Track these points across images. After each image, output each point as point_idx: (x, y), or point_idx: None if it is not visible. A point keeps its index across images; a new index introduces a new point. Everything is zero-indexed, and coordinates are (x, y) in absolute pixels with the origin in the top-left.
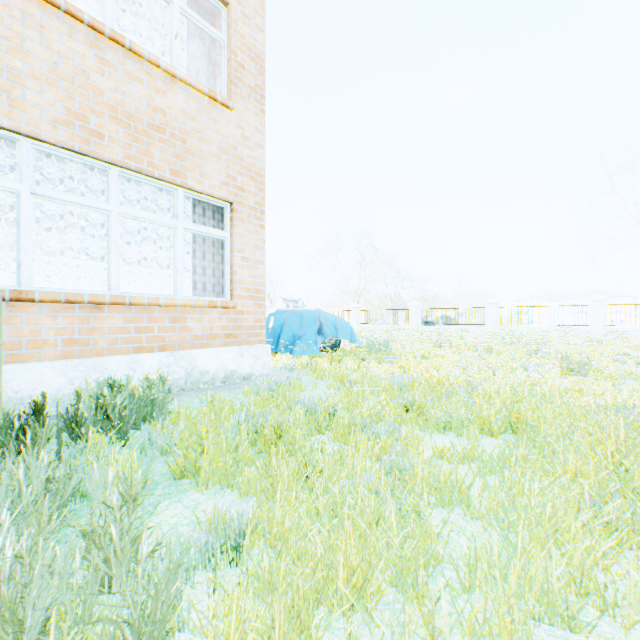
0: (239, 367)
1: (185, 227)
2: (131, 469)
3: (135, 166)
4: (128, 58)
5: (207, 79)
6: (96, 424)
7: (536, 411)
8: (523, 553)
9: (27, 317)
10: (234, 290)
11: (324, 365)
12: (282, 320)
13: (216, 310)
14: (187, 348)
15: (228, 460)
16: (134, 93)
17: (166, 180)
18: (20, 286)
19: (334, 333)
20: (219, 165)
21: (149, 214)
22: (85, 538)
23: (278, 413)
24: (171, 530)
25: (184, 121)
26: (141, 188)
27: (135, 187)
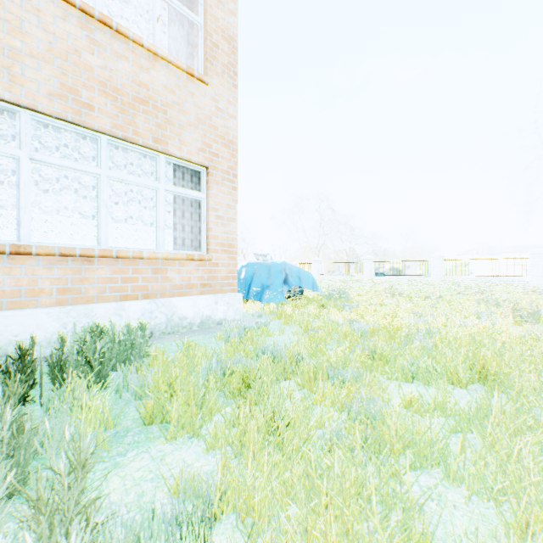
0: (214, 313)
1: (166, 189)
2: (103, 415)
3: (121, 134)
4: (115, 39)
5: (186, 59)
6: (79, 367)
7: (500, 361)
8: (520, 537)
9: (25, 268)
10: (209, 245)
11: (289, 312)
12: (252, 271)
13: (193, 262)
14: (168, 296)
15: (196, 409)
16: (121, 70)
17: (149, 147)
18: (20, 241)
19: (298, 283)
20: (196, 134)
21: (134, 177)
22: (31, 509)
23: (247, 358)
24: (134, 487)
25: (165, 95)
26: (130, 157)
27: (125, 156)
